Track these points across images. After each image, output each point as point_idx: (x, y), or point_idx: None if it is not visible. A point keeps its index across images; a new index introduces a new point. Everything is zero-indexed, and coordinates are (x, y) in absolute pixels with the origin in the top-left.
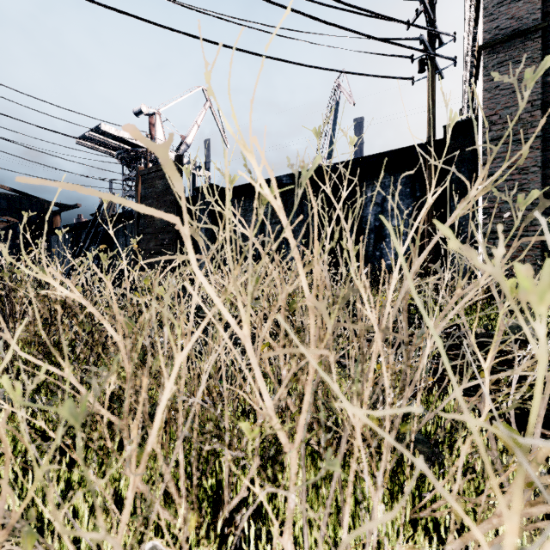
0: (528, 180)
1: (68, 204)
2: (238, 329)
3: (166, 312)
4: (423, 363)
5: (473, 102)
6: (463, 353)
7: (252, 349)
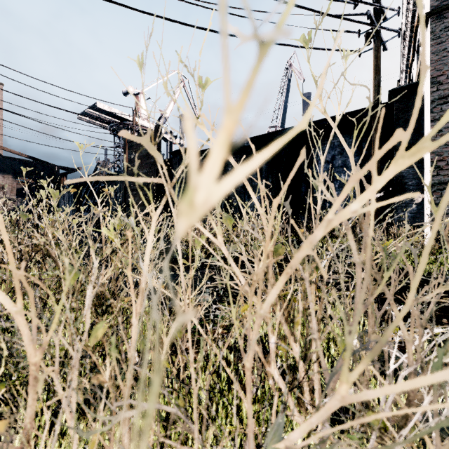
0: None
1: (72, 168)
2: None
3: None
4: None
5: (410, 73)
6: None
7: None
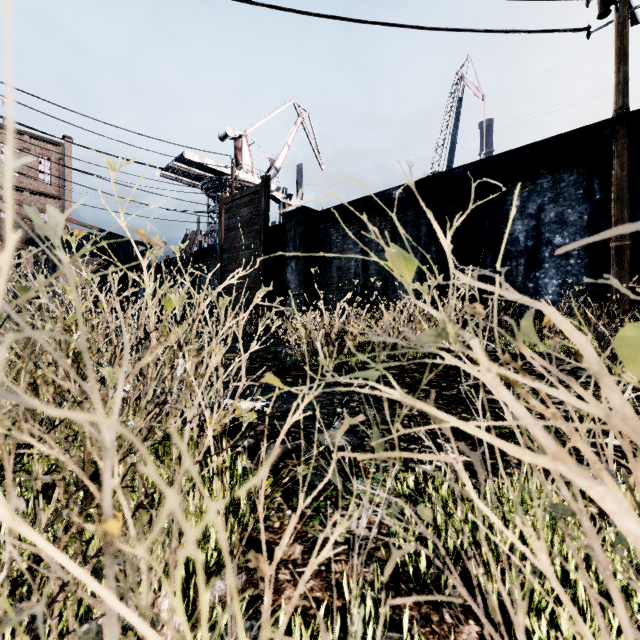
0: None
1: None
2: None
3: None
4: None
5: None
6: None
7: None
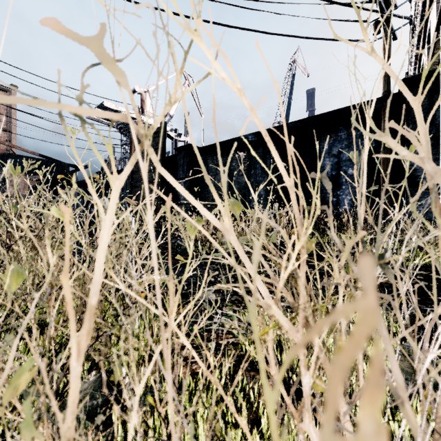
0: None
1: None
2: None
3: None
4: None
5: (420, 64)
6: None
7: None
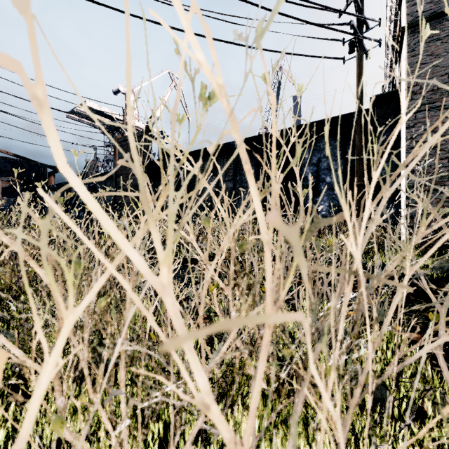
0: (446, 141)
1: None
2: (151, 275)
3: (44, 247)
4: (392, 311)
5: (393, 79)
6: (394, 291)
7: (176, 306)
